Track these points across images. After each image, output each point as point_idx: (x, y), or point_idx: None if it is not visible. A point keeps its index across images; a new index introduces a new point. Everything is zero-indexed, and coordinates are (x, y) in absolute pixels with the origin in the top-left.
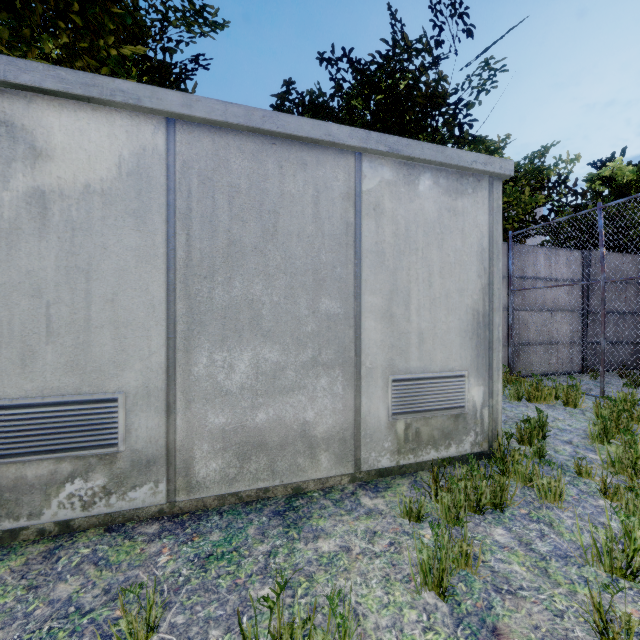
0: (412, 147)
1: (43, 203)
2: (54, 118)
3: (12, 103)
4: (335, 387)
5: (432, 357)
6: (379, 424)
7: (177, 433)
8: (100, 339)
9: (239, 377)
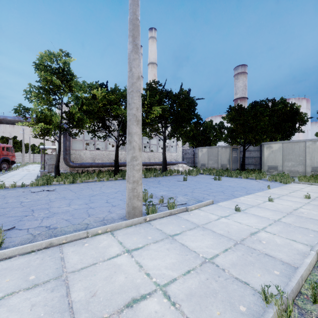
0: (313, 139)
1: (272, 151)
2: (273, 145)
3: (270, 144)
4: (302, 167)
5: None
6: (309, 172)
7: (283, 169)
8: (276, 161)
9: (289, 165)
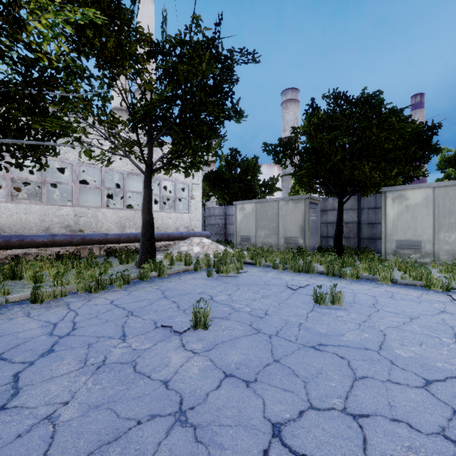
0: None
1: (407, 207)
2: (409, 192)
3: (402, 192)
4: None
5: None
6: None
7: (435, 249)
8: (418, 230)
9: (452, 239)
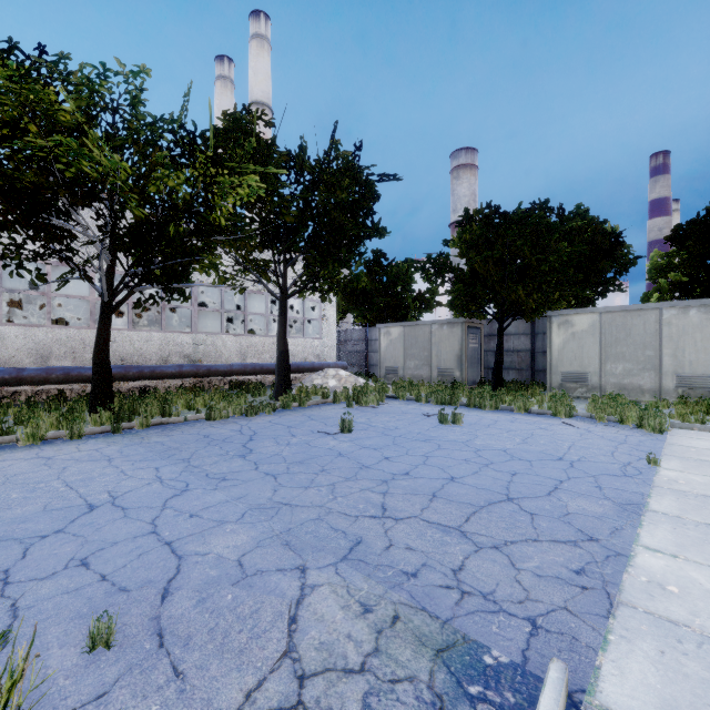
0: (683, 303)
1: (574, 335)
2: (576, 318)
3: (568, 317)
4: (651, 376)
5: (696, 370)
6: (670, 389)
7: (602, 382)
8: (584, 361)
9: (618, 371)
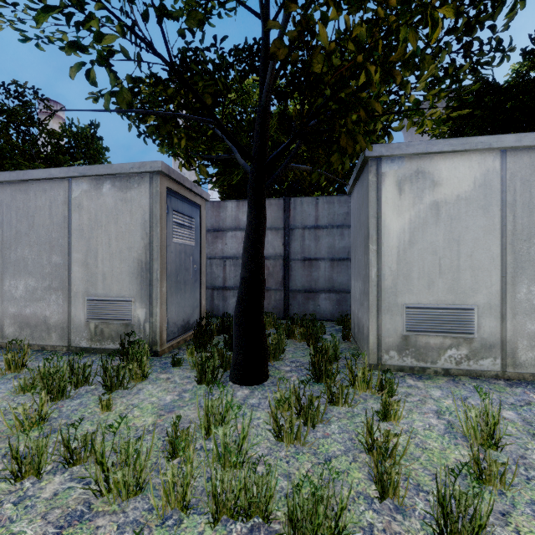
0: None
1: (437, 208)
2: (442, 164)
3: (424, 161)
4: None
5: None
6: None
7: (507, 332)
8: (464, 276)
9: None
